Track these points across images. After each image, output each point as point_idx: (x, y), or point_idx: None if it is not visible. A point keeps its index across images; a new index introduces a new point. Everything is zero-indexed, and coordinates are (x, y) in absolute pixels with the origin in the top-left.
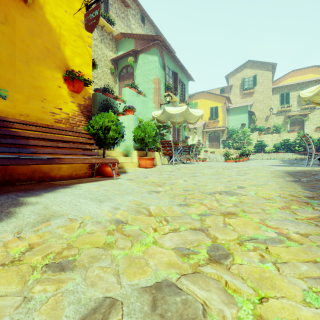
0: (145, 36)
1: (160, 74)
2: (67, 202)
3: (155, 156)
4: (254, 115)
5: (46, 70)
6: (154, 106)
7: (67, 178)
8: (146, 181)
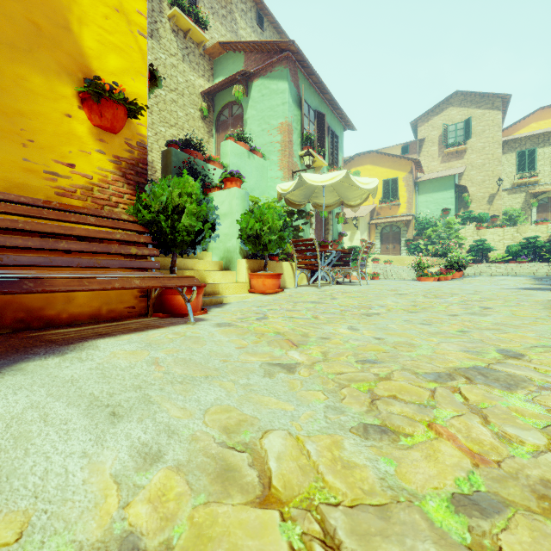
0: (263, 45)
1: (292, 116)
2: (3, 420)
3: (283, 270)
4: (467, 193)
5: (35, 76)
6: (281, 176)
7: (88, 319)
8: (261, 331)
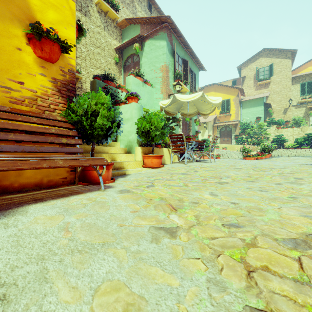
0: (151, 20)
1: (168, 61)
2: None
3: (163, 153)
4: (271, 108)
5: None
6: (162, 97)
7: (34, 187)
8: (150, 197)
